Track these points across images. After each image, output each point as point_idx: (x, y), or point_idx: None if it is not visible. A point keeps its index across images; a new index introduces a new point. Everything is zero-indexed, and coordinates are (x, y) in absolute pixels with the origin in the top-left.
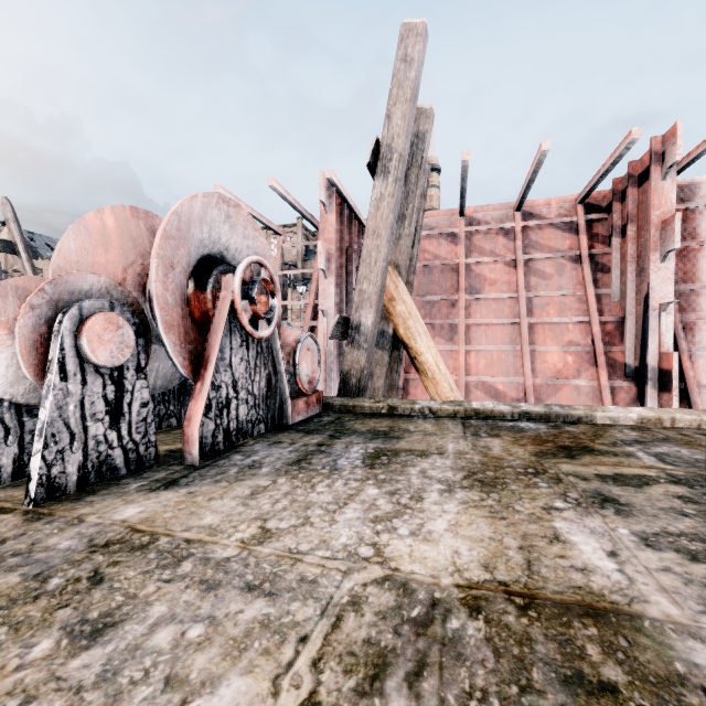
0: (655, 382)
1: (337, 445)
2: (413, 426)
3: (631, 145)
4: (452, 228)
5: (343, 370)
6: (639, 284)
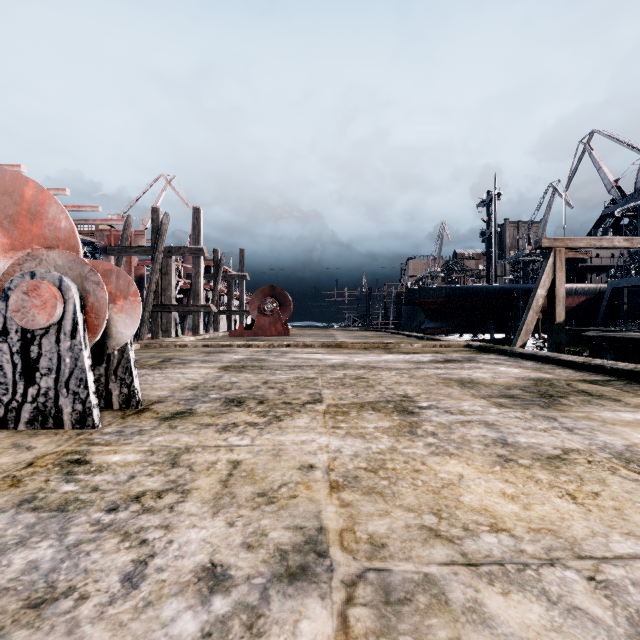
0: None
1: None
2: None
3: None
4: None
5: None
6: None
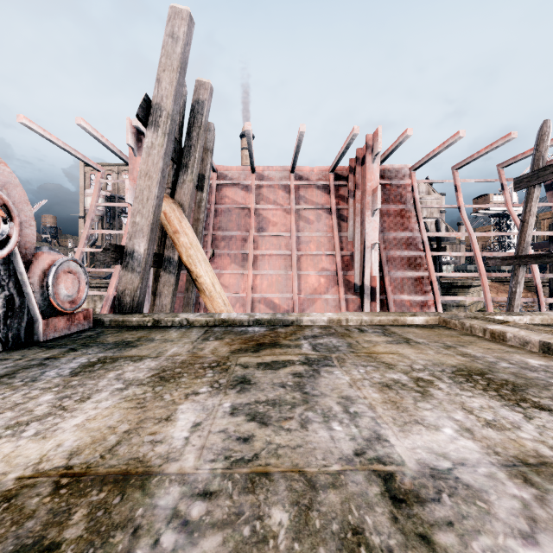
0: (369, 295)
1: (66, 357)
2: (161, 335)
3: (355, 137)
4: (246, 181)
5: (118, 290)
6: (362, 230)
